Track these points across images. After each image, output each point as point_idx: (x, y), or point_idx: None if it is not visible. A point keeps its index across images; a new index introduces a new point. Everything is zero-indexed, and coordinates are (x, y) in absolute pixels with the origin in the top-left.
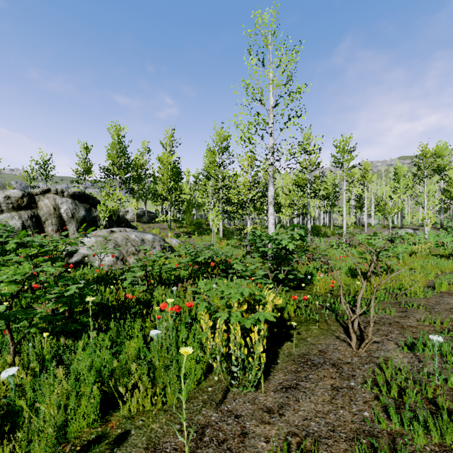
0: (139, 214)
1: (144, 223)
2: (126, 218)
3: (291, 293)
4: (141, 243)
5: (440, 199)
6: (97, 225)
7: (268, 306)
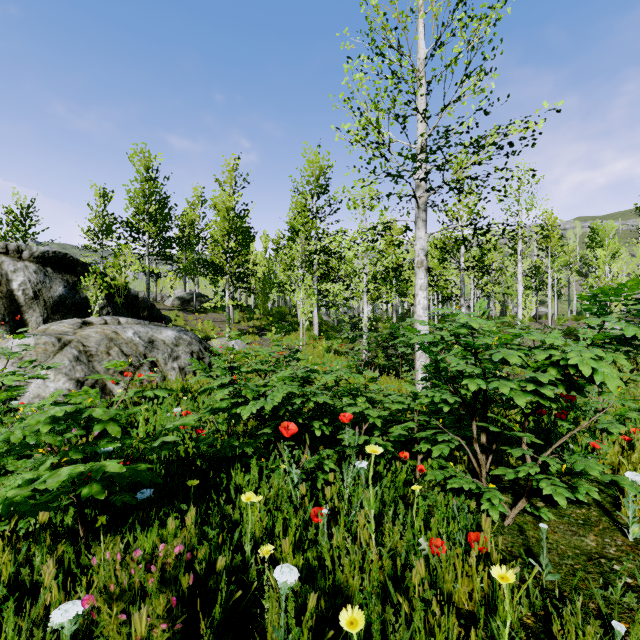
0: (185, 299)
1: (191, 312)
2: (163, 304)
3: (560, 529)
4: (147, 349)
5: None
6: (89, 313)
7: None
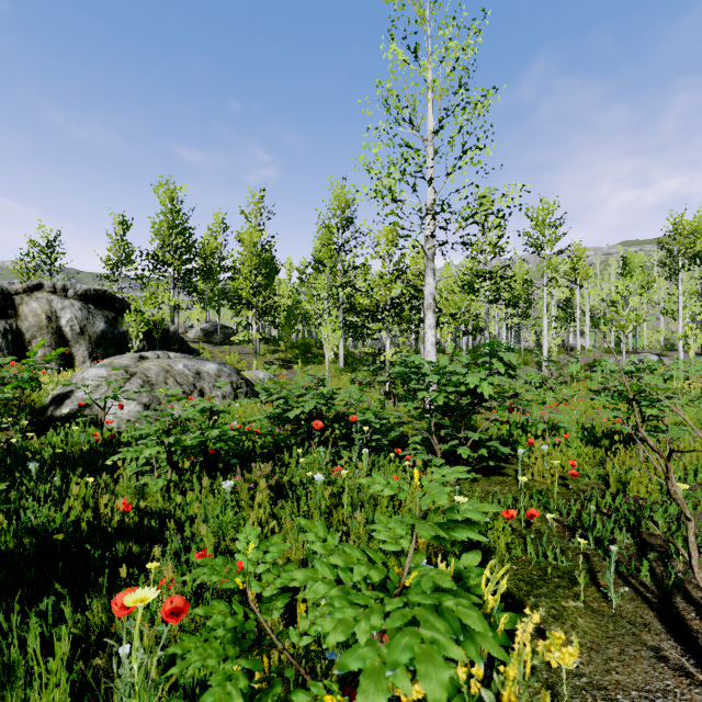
0: (208, 331)
1: (216, 344)
2: (186, 336)
3: (483, 484)
4: (195, 380)
5: (701, 305)
6: (127, 347)
7: (513, 670)
